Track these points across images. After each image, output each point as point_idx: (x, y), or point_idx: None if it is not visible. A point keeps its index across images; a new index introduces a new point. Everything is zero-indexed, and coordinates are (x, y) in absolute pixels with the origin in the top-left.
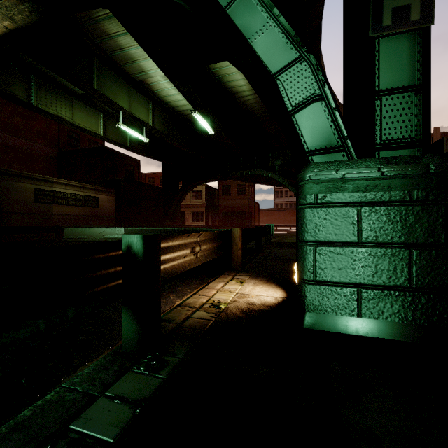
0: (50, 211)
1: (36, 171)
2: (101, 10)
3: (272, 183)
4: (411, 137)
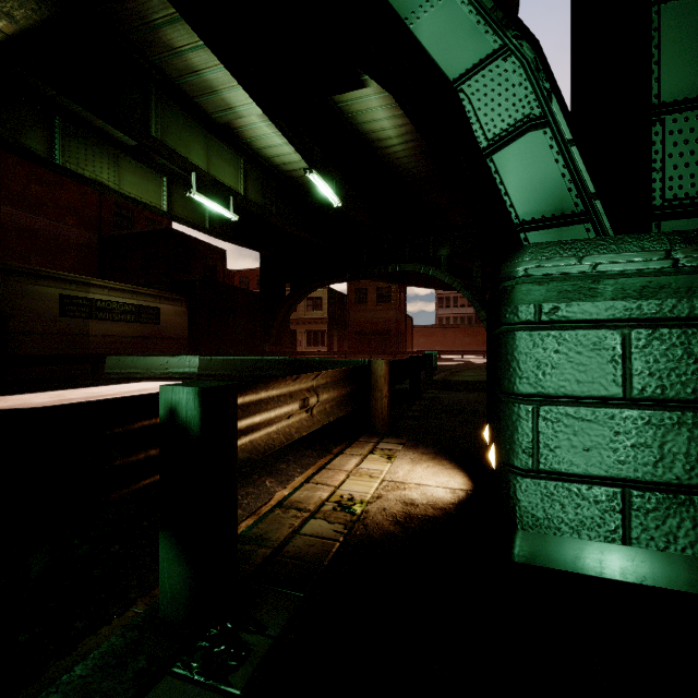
0: (85, 329)
1: (64, 267)
2: (162, 10)
3: (433, 285)
4: None
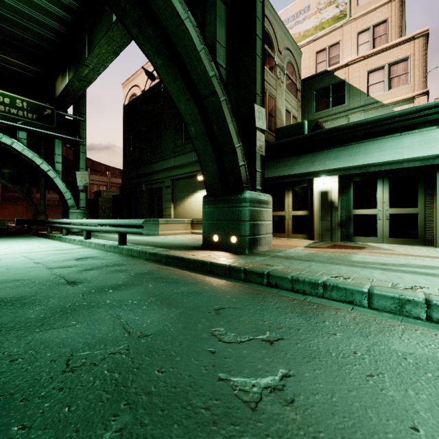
0: None
1: None
2: None
3: None
4: (84, 206)
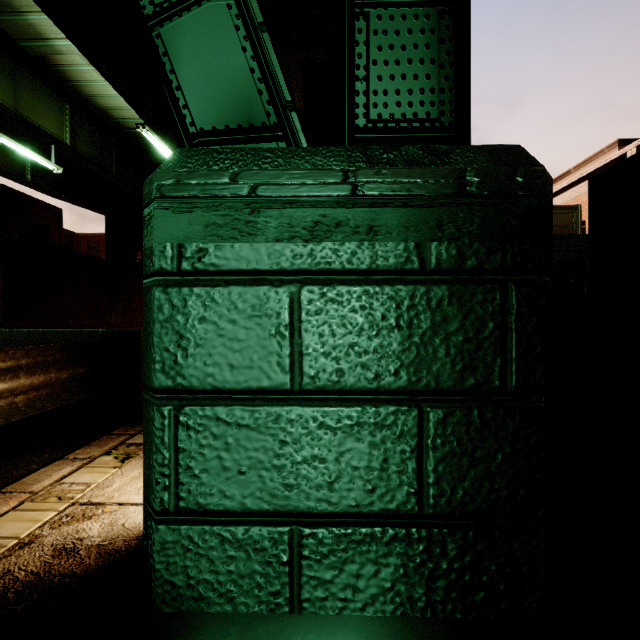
0: None
1: None
2: None
3: None
4: (433, 118)
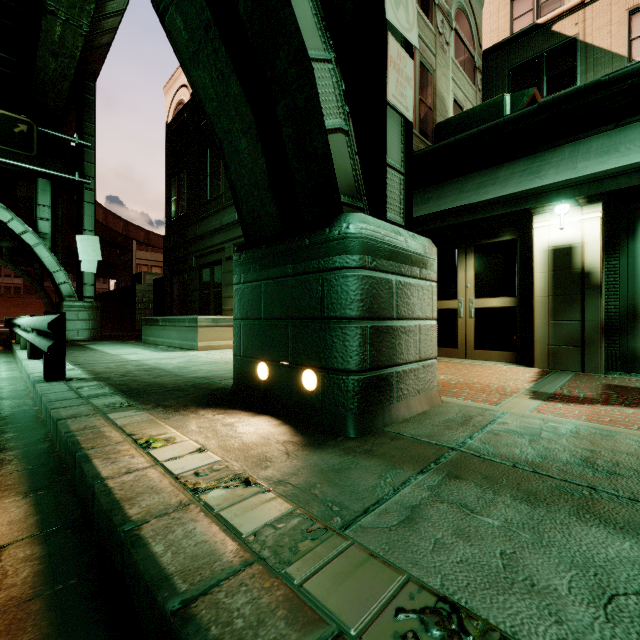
0: None
1: None
2: None
3: None
4: (92, 296)
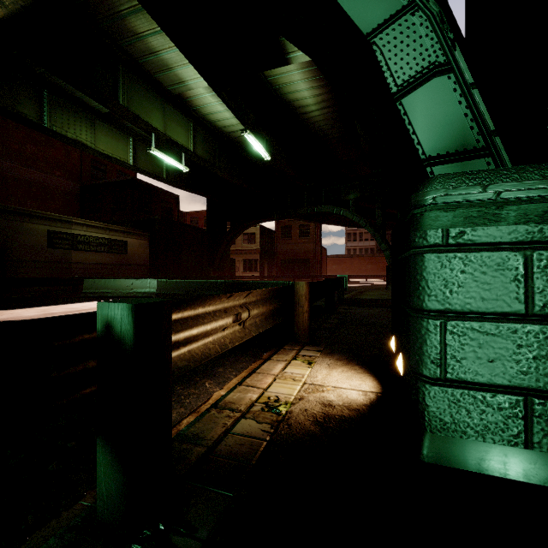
0: (68, 258)
1: (53, 209)
2: (127, 2)
3: (343, 223)
4: None
